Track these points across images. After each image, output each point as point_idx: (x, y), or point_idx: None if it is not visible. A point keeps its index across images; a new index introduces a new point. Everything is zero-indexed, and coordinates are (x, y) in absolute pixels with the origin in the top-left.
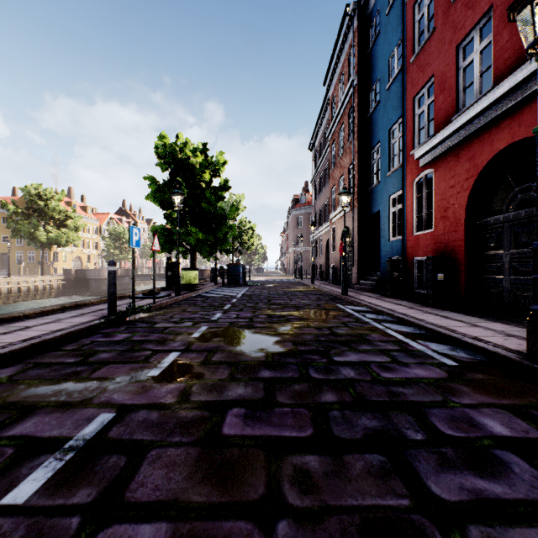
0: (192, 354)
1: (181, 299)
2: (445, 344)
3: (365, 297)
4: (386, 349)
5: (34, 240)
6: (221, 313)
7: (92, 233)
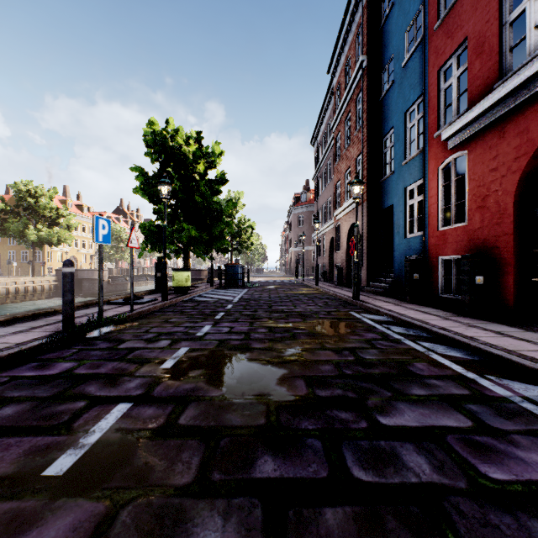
0: (150, 408)
1: (169, 305)
2: (534, 383)
3: (380, 302)
4: (451, 395)
5: (24, 239)
6: (211, 324)
7: (88, 232)
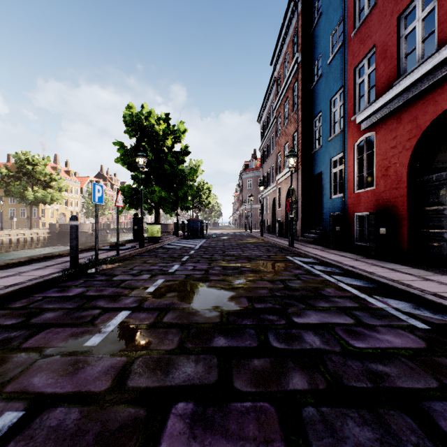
0: (143, 313)
1: (145, 251)
2: (404, 300)
3: (310, 248)
4: (345, 307)
5: (23, 199)
6: (179, 264)
7: (75, 193)
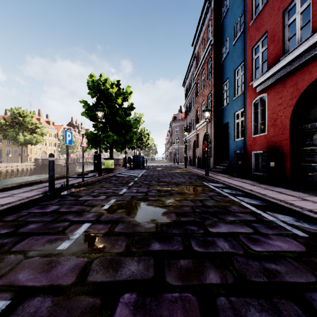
0: (100, 225)
1: (102, 178)
2: (289, 215)
3: (220, 177)
4: (246, 220)
5: (16, 141)
6: (126, 188)
7: (53, 137)
